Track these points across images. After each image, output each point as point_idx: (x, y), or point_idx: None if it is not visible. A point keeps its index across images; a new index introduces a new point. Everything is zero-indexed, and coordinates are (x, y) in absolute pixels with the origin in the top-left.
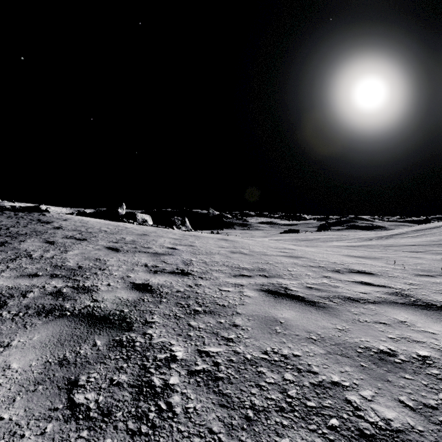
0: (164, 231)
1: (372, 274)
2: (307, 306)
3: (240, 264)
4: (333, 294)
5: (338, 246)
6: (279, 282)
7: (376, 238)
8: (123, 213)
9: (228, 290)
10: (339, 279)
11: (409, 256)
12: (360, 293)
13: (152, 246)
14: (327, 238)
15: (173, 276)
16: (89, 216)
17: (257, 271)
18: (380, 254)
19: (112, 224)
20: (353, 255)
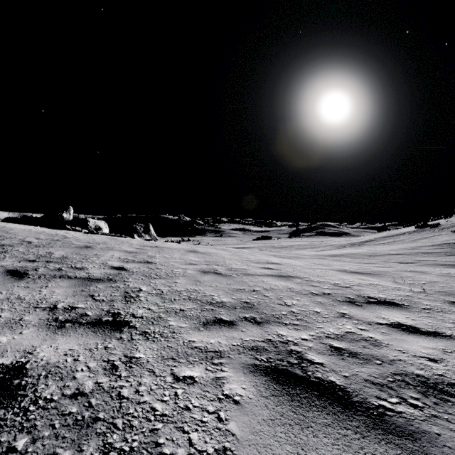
0: (119, 240)
1: (399, 305)
2: (376, 439)
3: (214, 296)
4: (389, 370)
5: (319, 255)
6: (282, 338)
7: (349, 245)
8: (70, 218)
9: (191, 377)
10: (365, 320)
11: (410, 270)
12: (426, 359)
13: (89, 265)
14: (301, 245)
15: (92, 334)
16: (21, 222)
17: (240, 308)
18: (375, 267)
19: (47, 232)
20: (348, 269)
